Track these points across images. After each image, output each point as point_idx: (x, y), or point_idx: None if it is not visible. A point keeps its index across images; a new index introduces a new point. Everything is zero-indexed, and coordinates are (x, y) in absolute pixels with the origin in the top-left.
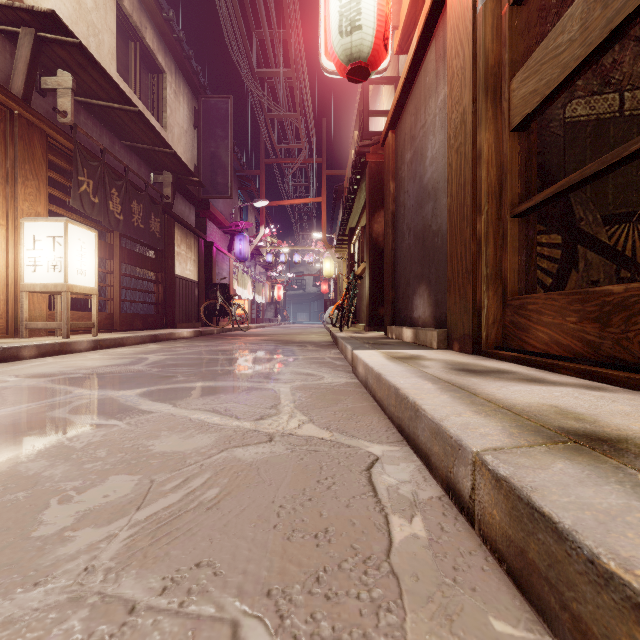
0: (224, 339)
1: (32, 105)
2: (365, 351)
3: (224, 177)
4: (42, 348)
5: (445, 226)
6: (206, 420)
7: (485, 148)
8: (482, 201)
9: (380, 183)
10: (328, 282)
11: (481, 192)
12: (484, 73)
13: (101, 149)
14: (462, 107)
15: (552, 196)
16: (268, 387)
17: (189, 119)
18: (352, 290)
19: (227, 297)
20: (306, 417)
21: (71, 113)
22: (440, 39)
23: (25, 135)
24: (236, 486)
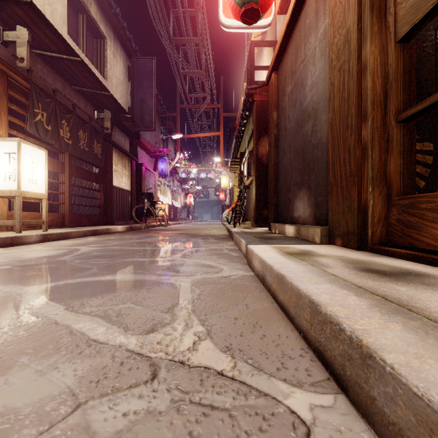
0: (148, 233)
1: None
2: (258, 246)
3: (150, 116)
4: None
5: (325, 138)
6: (88, 333)
7: (371, 60)
8: (368, 109)
9: (264, 116)
10: (224, 192)
11: (367, 101)
12: None
13: (53, 89)
14: (346, 28)
15: None
16: (170, 281)
17: (124, 74)
18: (243, 196)
19: (152, 202)
20: (203, 327)
21: (27, 59)
22: None
23: None
24: None
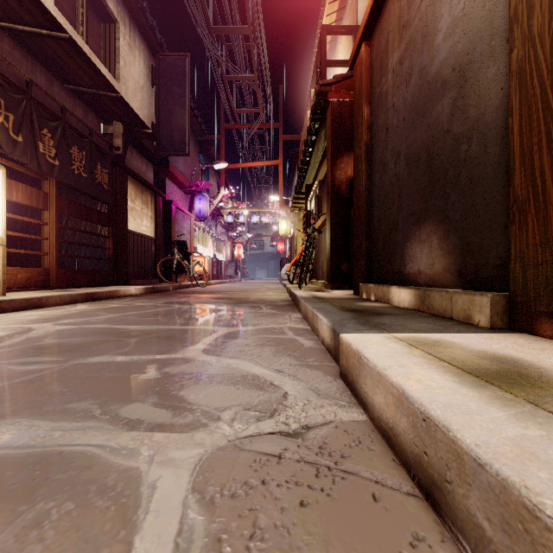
0: (173, 297)
1: None
2: (366, 337)
3: (181, 134)
4: None
5: (493, 114)
6: None
7: None
8: None
9: (343, 125)
10: (284, 242)
11: None
12: None
13: (27, 81)
14: None
15: None
16: (132, 464)
17: (146, 76)
18: (312, 244)
19: (185, 254)
20: None
21: None
22: None
23: None
24: None
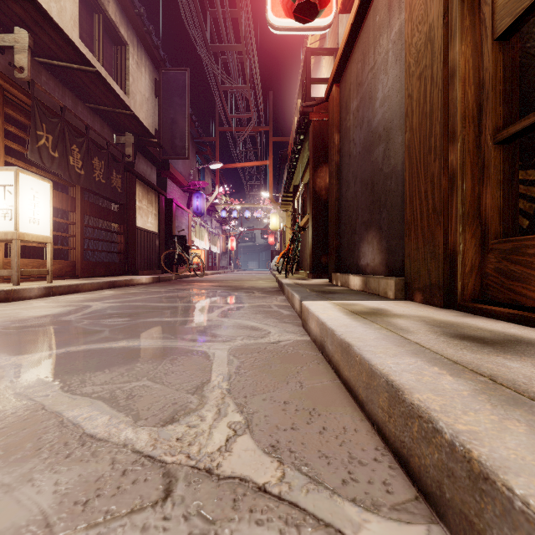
0: (179, 285)
1: None
2: (316, 302)
3: (182, 140)
4: None
5: (401, 166)
6: (83, 424)
7: (461, 63)
8: (457, 126)
9: (322, 140)
10: (274, 235)
11: (456, 116)
12: None
13: (61, 107)
14: (428, 24)
15: None
16: (201, 349)
17: (150, 88)
18: (296, 240)
19: (185, 247)
20: (241, 416)
21: (28, 69)
22: None
23: None
24: None
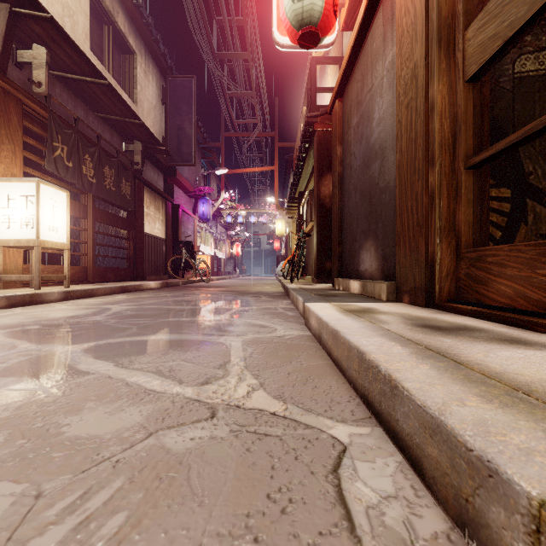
0: (187, 290)
1: (9, 76)
2: (317, 303)
3: (188, 147)
4: (12, 299)
5: (393, 182)
6: (144, 385)
7: (438, 100)
8: (435, 153)
9: (327, 150)
10: (280, 240)
11: (434, 144)
12: (437, 24)
13: (75, 118)
14: (413, 62)
15: (517, 142)
16: (219, 341)
17: (157, 96)
18: (301, 246)
19: (191, 253)
20: (256, 380)
21: (45, 84)
22: (388, 3)
23: (1, 102)
24: (152, 507)
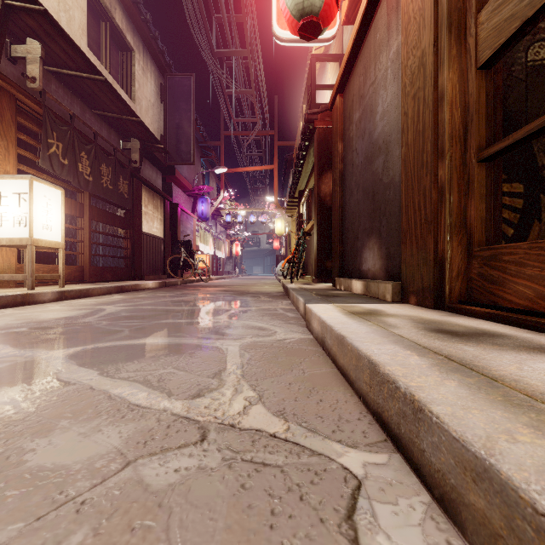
0: (185, 290)
1: (2, 71)
2: (318, 304)
3: (187, 145)
4: (3, 300)
5: (398, 178)
6: (128, 398)
7: (449, 88)
8: (445, 145)
9: (327, 147)
10: (279, 240)
11: (444, 136)
12: (447, 8)
13: (71, 115)
14: (420, 50)
15: (537, 130)
16: (215, 345)
17: (156, 94)
18: (301, 245)
19: (190, 252)
20: (254, 392)
21: (39, 79)
22: None
23: None
24: None
